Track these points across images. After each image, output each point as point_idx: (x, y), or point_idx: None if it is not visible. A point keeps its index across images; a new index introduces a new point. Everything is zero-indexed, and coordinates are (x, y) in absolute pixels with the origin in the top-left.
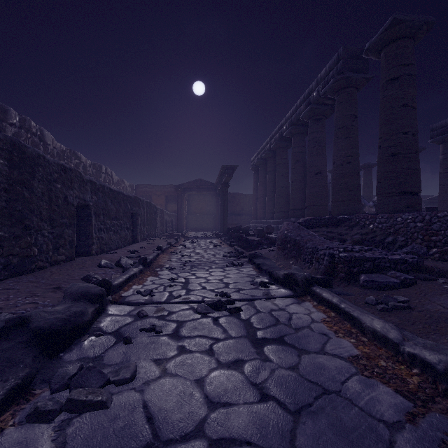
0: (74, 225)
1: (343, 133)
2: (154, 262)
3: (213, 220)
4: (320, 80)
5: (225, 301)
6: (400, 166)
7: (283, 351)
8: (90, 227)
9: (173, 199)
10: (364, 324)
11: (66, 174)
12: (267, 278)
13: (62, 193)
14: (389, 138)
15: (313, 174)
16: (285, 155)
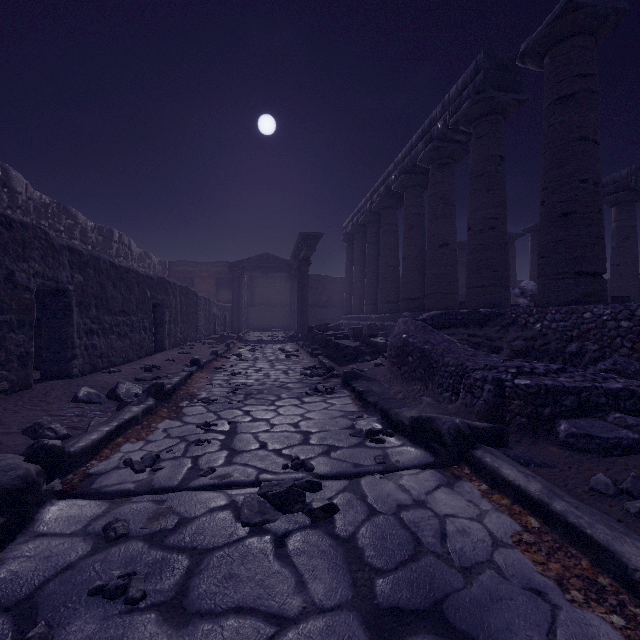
0: (31, 326)
1: (483, 183)
2: (181, 388)
3: (286, 315)
4: (448, 103)
5: (301, 484)
6: (575, 233)
7: None
8: (69, 327)
9: (227, 284)
10: (636, 572)
11: (11, 232)
12: (378, 420)
13: (2, 267)
14: (559, 188)
15: (437, 246)
16: (394, 218)
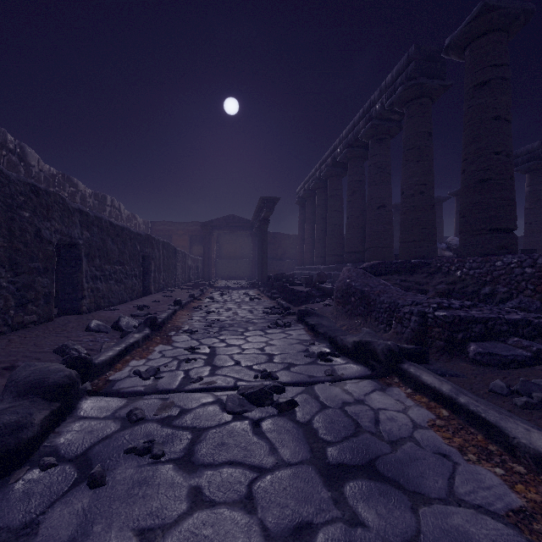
0: (53, 272)
1: (414, 155)
2: (168, 322)
3: (248, 266)
4: (384, 88)
5: (269, 387)
6: (491, 196)
7: (380, 496)
8: (79, 274)
9: (199, 240)
10: (514, 439)
11: (38, 198)
12: (327, 345)
13: (32, 225)
14: (477, 159)
15: (376, 208)
16: (339, 184)
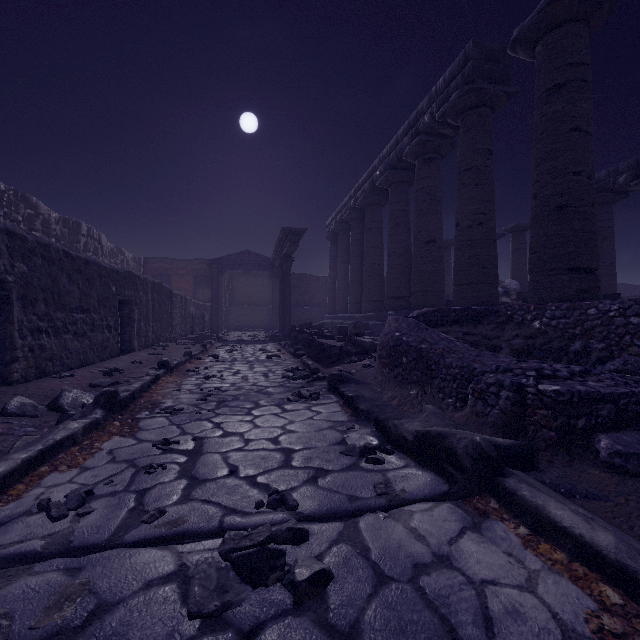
0: None
1: (472, 177)
2: (142, 395)
3: (268, 315)
4: (435, 95)
5: (280, 533)
6: (569, 227)
7: None
8: (7, 325)
9: (206, 282)
10: None
11: None
12: (373, 432)
13: None
14: (552, 181)
15: (424, 243)
16: (378, 215)
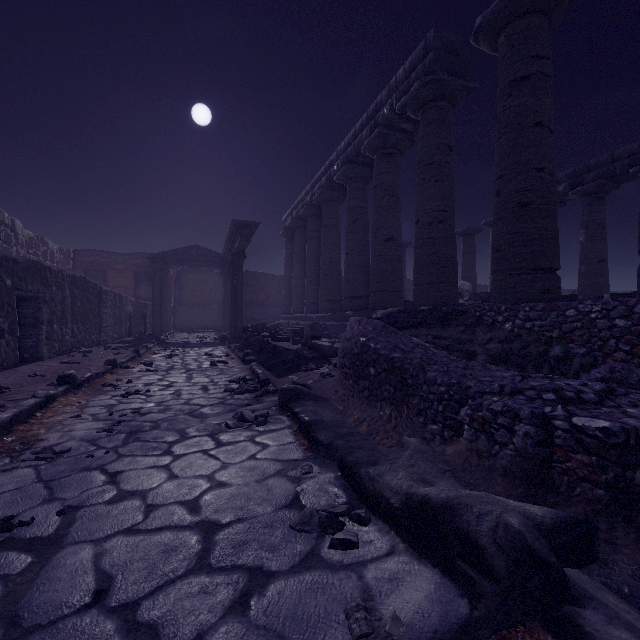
0: None
1: (433, 173)
2: (12, 429)
3: (220, 315)
4: (394, 86)
5: None
6: (533, 225)
7: None
8: None
9: (149, 279)
10: None
11: None
12: (338, 479)
13: None
14: (515, 177)
15: (383, 241)
16: (336, 212)
